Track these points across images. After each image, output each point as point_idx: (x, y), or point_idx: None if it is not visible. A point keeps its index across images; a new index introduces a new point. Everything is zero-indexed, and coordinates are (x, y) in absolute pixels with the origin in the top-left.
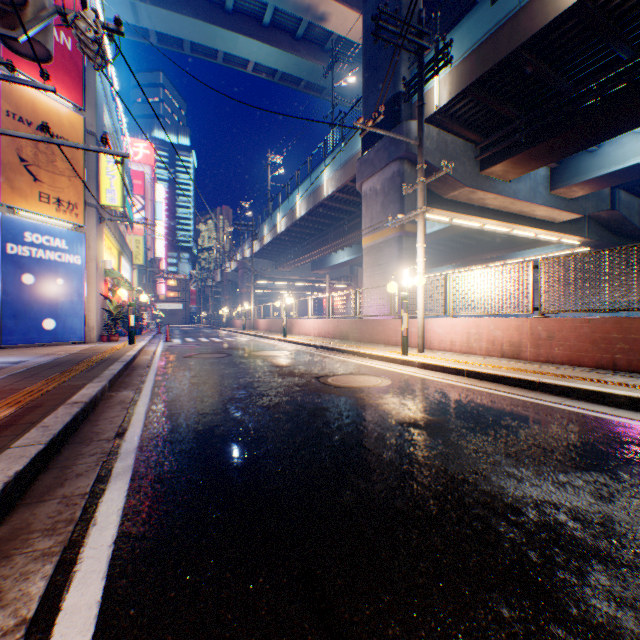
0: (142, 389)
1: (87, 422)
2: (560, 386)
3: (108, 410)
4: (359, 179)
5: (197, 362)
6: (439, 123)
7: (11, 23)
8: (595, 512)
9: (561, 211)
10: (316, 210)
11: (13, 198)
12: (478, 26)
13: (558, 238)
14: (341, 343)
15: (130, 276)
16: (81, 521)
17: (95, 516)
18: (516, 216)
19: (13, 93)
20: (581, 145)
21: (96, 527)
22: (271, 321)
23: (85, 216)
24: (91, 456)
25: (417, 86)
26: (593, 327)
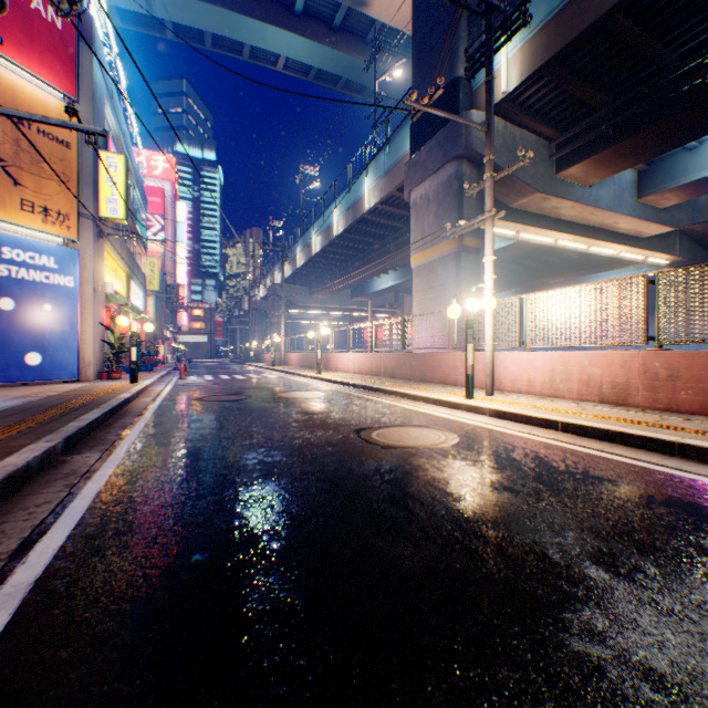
0: (114, 449)
1: None
2: None
3: (40, 490)
4: (407, 186)
5: (206, 407)
6: (506, 114)
7: None
8: None
9: (650, 223)
10: (356, 226)
11: None
12: None
13: (643, 257)
14: (386, 382)
15: (143, 304)
16: None
17: None
18: (595, 230)
19: None
20: (684, 137)
21: None
22: (304, 355)
23: (79, 229)
24: None
25: (484, 57)
26: None
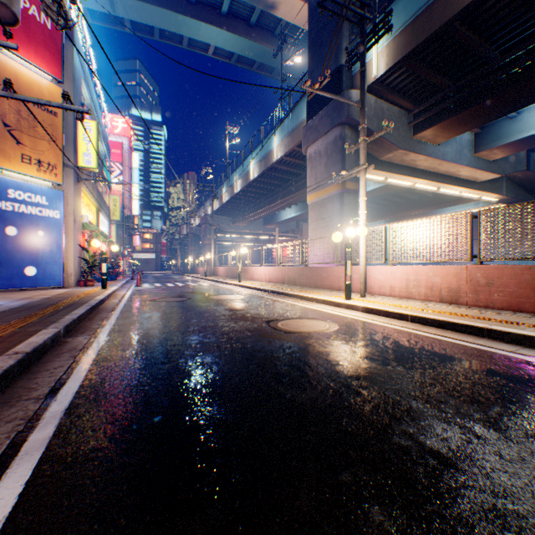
0: (98, 334)
1: (25, 374)
2: (511, 334)
3: (54, 359)
4: (305, 144)
5: (158, 306)
6: (376, 92)
7: None
8: None
9: (483, 171)
10: (267, 172)
11: None
12: (413, 1)
13: (479, 196)
14: (289, 288)
15: (108, 230)
16: None
17: None
18: (443, 176)
19: None
20: (505, 110)
21: None
22: (228, 268)
23: (63, 176)
24: (7, 423)
25: (359, 53)
26: (534, 274)
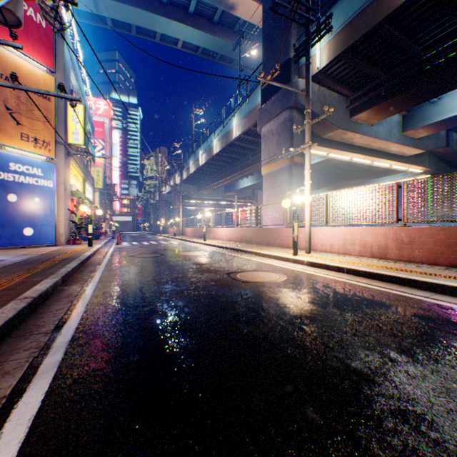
0: (89, 283)
1: (34, 315)
2: (427, 282)
3: (55, 303)
4: (259, 124)
5: (137, 260)
6: (319, 81)
7: None
8: None
9: (410, 147)
10: (227, 148)
11: (1, 137)
12: (350, 6)
13: (406, 168)
14: (246, 246)
15: (92, 196)
16: None
17: (2, 428)
18: (376, 151)
19: (1, 58)
20: (427, 96)
21: None
22: (195, 229)
23: (56, 151)
24: (25, 351)
25: (304, 50)
26: (448, 234)
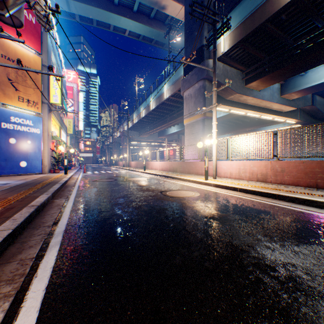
0: (69, 198)
1: (38, 216)
2: (289, 197)
3: (50, 209)
4: (182, 90)
5: (99, 183)
6: (223, 60)
7: (1, 7)
8: (317, 269)
9: (286, 106)
10: (160, 106)
11: (5, 99)
12: (244, 10)
13: (284, 120)
14: (173, 174)
15: (66, 139)
16: (29, 275)
17: (37, 271)
18: (263, 108)
19: (5, 45)
20: (297, 72)
21: (37, 278)
22: (137, 162)
23: (42, 108)
24: (38, 235)
25: (212, 41)
26: (305, 165)
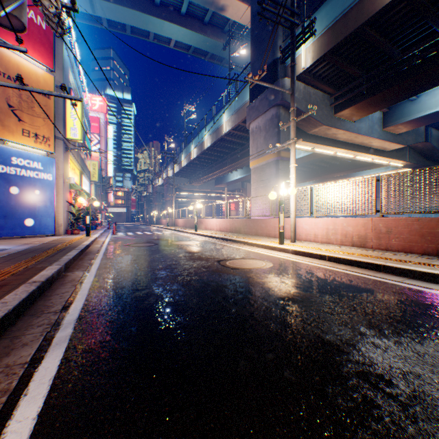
0: (89, 270)
1: (42, 297)
2: (400, 268)
3: (61, 287)
4: (248, 120)
5: (132, 249)
6: (305, 80)
7: None
8: None
9: (390, 143)
10: (218, 143)
11: (3, 133)
12: (333, 10)
13: (388, 162)
14: (235, 235)
15: (89, 189)
16: (15, 391)
17: (28, 386)
18: (358, 146)
19: (3, 59)
20: (406, 95)
21: (26, 398)
22: (186, 220)
23: (55, 146)
24: (38, 327)
25: (290, 52)
26: (421, 224)
